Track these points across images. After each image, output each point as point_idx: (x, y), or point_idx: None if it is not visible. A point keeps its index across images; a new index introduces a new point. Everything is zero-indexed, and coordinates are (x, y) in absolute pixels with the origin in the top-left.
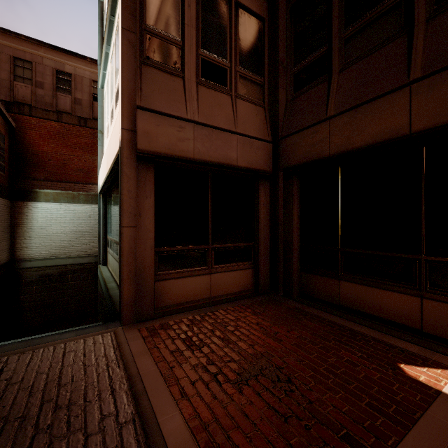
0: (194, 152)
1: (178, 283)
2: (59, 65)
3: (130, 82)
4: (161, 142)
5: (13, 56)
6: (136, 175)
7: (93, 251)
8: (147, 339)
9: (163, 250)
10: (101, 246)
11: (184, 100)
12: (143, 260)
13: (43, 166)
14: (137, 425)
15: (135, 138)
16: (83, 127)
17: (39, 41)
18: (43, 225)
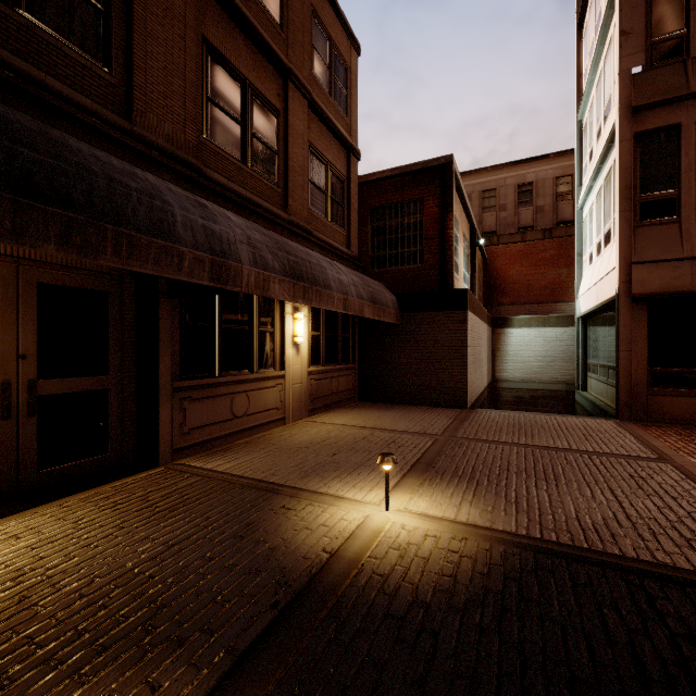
0: (692, 285)
1: (673, 400)
2: (520, 179)
3: (625, 248)
4: (654, 284)
5: (481, 190)
6: (630, 313)
7: (564, 378)
8: (640, 427)
9: (656, 370)
10: (579, 371)
11: (679, 242)
12: (636, 376)
13: (508, 291)
14: (637, 440)
15: (629, 286)
16: (548, 239)
17: (502, 164)
18: (516, 349)
